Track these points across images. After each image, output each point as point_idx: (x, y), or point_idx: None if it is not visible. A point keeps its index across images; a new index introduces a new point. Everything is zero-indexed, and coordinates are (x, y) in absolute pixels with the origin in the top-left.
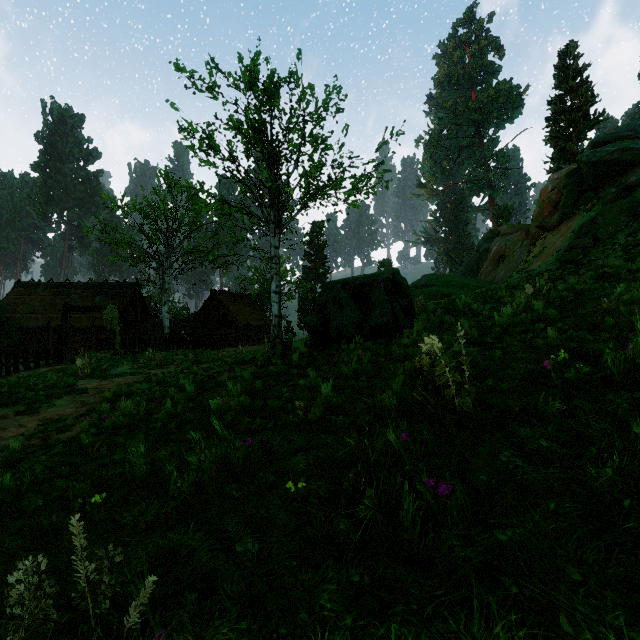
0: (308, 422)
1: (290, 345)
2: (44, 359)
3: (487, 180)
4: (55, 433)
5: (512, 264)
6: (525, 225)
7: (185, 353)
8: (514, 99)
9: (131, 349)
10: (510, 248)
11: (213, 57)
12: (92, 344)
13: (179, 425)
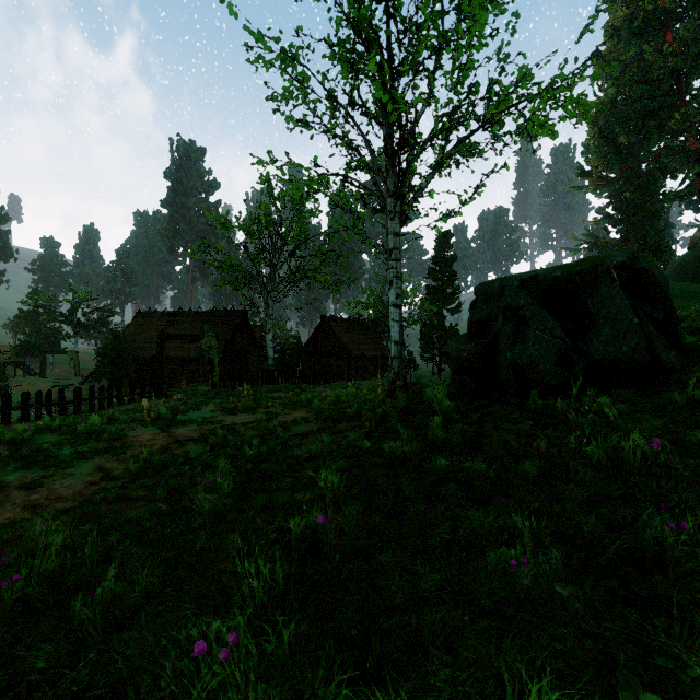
0: None
1: (418, 389)
2: (139, 393)
3: (697, 149)
4: None
5: None
6: None
7: (286, 389)
8: None
9: (231, 383)
10: None
11: None
12: (200, 375)
13: None
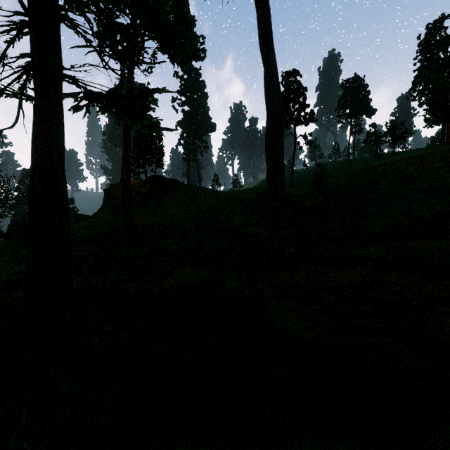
0: None
1: None
2: None
3: None
4: None
5: None
6: None
7: None
8: None
9: None
10: None
11: None
12: None
13: None
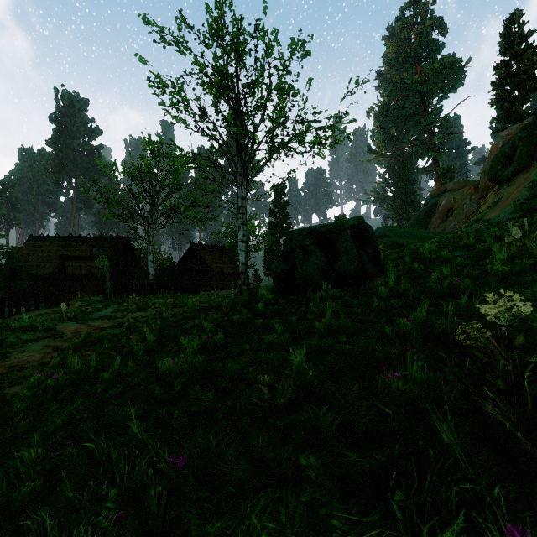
0: (276, 409)
1: (256, 291)
2: (43, 302)
3: (432, 144)
4: (5, 387)
5: (462, 216)
6: (470, 182)
7: (165, 297)
8: (457, 71)
9: (120, 293)
10: (459, 202)
11: (180, 9)
12: (89, 289)
13: (122, 390)
